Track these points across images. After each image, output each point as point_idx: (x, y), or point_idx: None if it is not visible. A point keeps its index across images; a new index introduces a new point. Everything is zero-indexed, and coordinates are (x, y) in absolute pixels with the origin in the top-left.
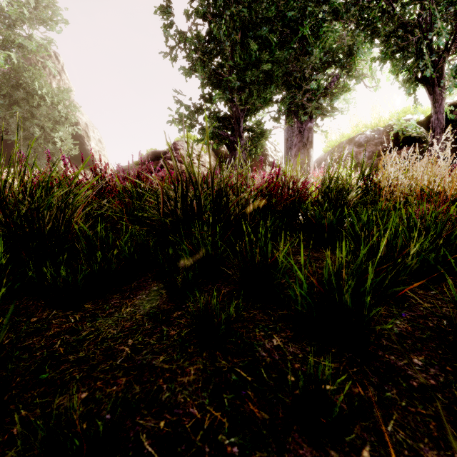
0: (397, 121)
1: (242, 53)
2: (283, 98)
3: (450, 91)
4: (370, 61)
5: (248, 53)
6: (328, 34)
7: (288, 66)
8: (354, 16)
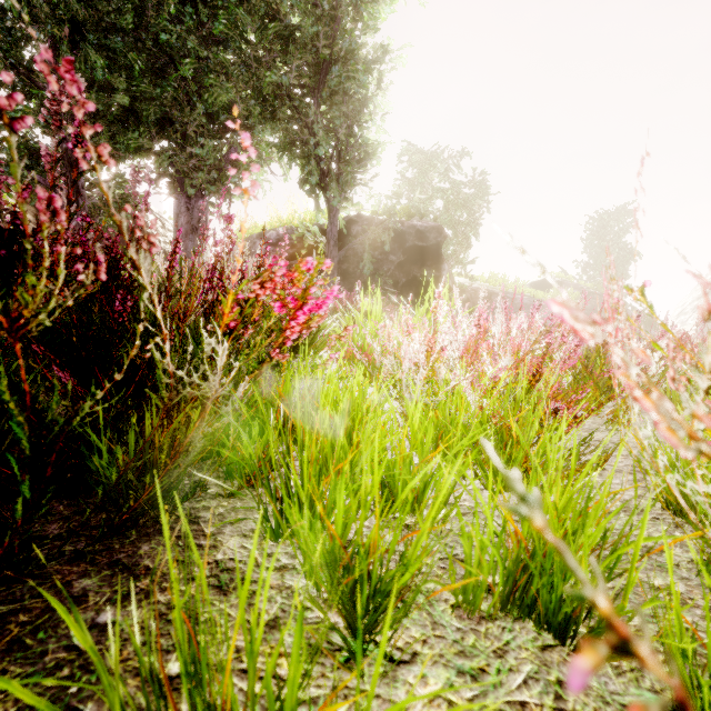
0: (301, 223)
1: (77, 60)
2: (157, 153)
3: (335, 204)
4: (265, 144)
5: (90, 64)
6: (217, 90)
7: (166, 110)
8: (249, 82)
